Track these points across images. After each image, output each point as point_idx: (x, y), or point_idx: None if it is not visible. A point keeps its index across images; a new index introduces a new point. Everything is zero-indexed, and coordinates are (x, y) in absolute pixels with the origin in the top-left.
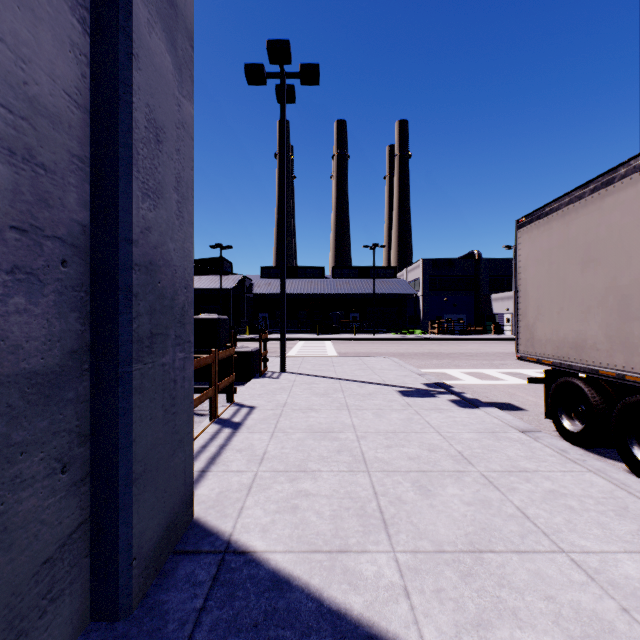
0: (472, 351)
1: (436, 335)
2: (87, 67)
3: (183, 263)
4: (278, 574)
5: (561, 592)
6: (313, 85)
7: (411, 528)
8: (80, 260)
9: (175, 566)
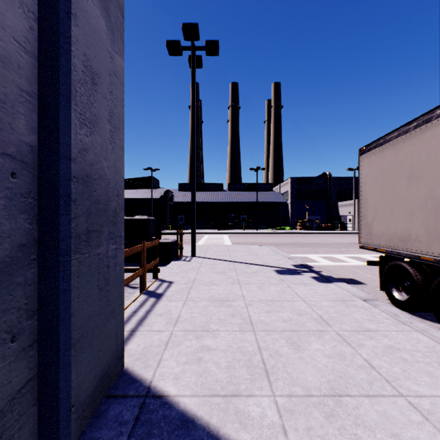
0: (325, 241)
1: (300, 230)
2: (35, 22)
3: (115, 177)
4: (185, 415)
5: (403, 430)
6: (215, 55)
7: (286, 376)
8: (28, 173)
9: (107, 408)
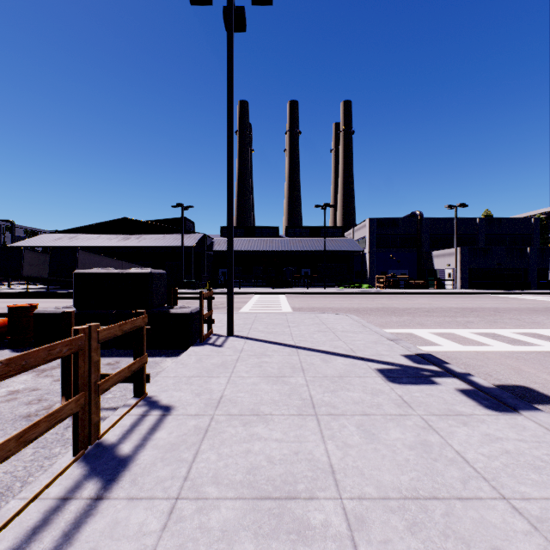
0: (426, 306)
1: (383, 289)
2: None
3: None
4: None
5: None
6: (265, 4)
7: None
8: None
9: None
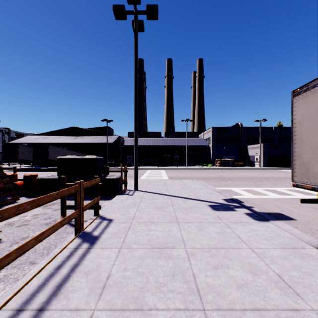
0: (241, 176)
1: (219, 167)
2: None
3: None
4: None
5: None
6: (154, 19)
7: None
8: None
9: None
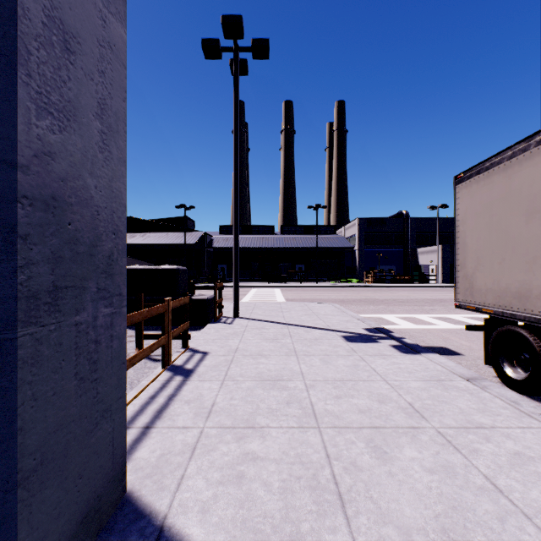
0: (403, 297)
1: (370, 283)
2: None
3: (110, 204)
4: None
5: None
6: (264, 59)
7: (371, 507)
8: None
9: None
